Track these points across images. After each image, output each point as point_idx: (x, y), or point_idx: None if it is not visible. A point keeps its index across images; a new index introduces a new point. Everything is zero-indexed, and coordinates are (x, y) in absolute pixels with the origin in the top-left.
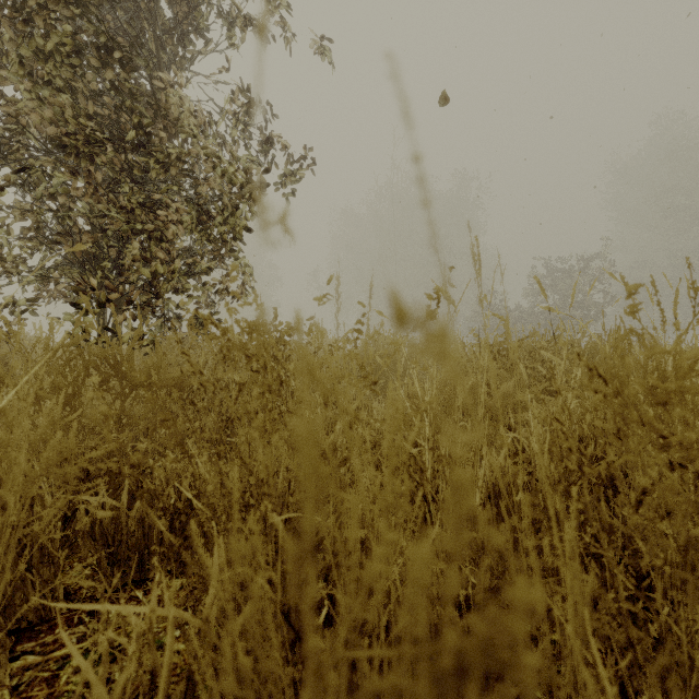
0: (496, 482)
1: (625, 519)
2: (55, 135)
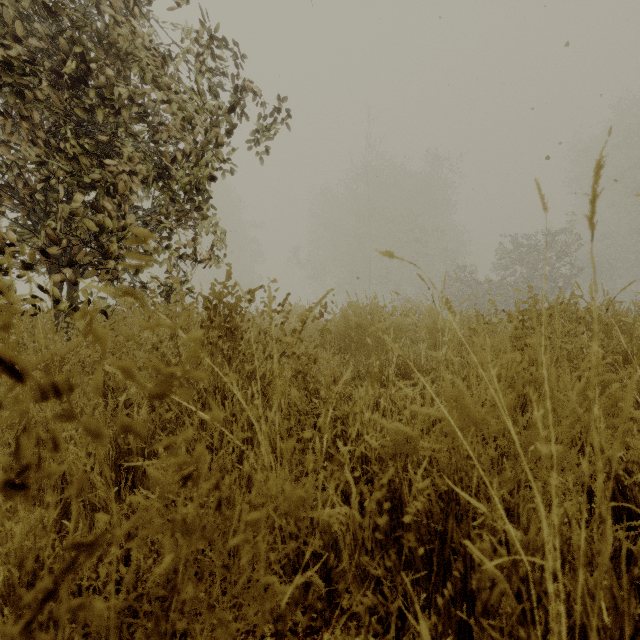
0: None
1: None
2: None
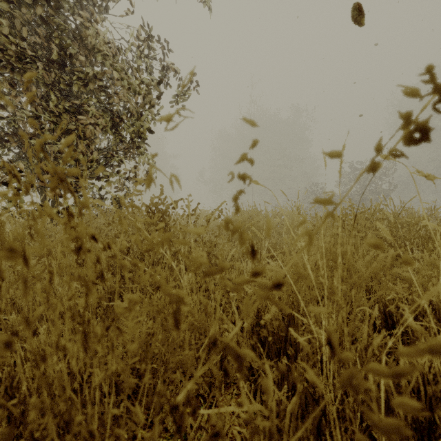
0: (415, 390)
1: None
2: None
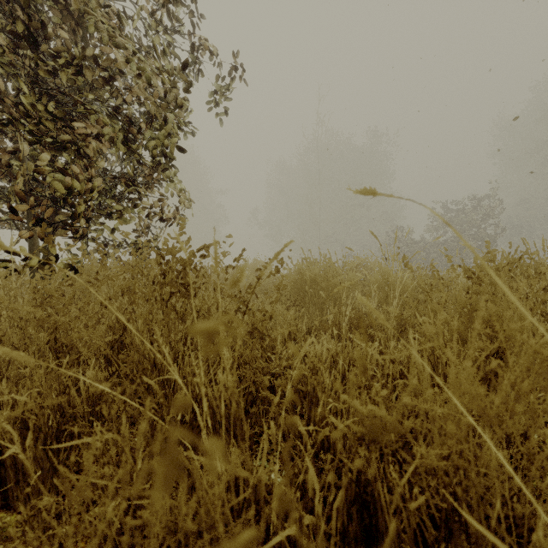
0: None
1: None
2: None
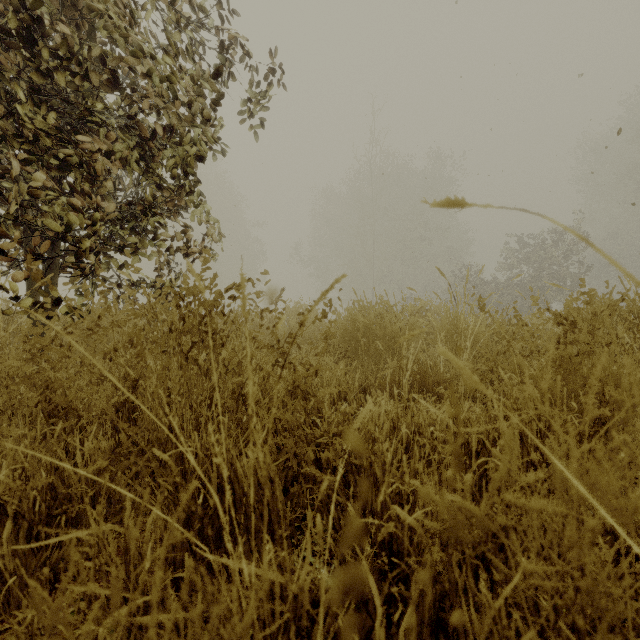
0: None
1: None
2: None
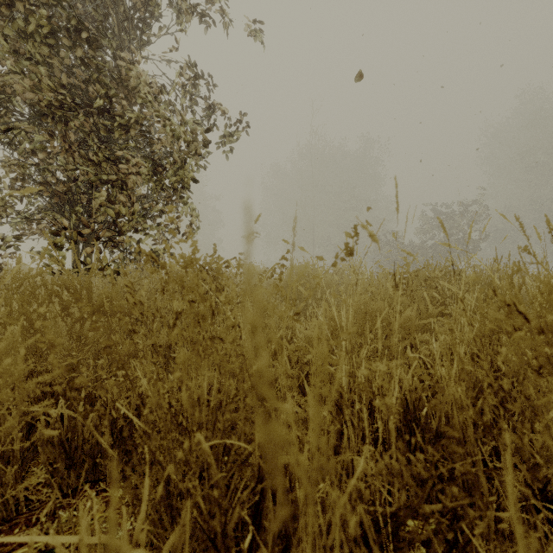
0: (404, 397)
1: (514, 427)
2: (36, 103)
